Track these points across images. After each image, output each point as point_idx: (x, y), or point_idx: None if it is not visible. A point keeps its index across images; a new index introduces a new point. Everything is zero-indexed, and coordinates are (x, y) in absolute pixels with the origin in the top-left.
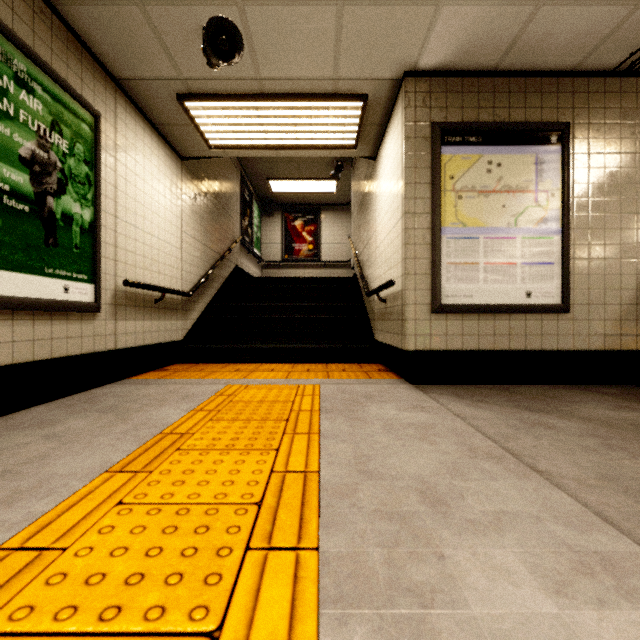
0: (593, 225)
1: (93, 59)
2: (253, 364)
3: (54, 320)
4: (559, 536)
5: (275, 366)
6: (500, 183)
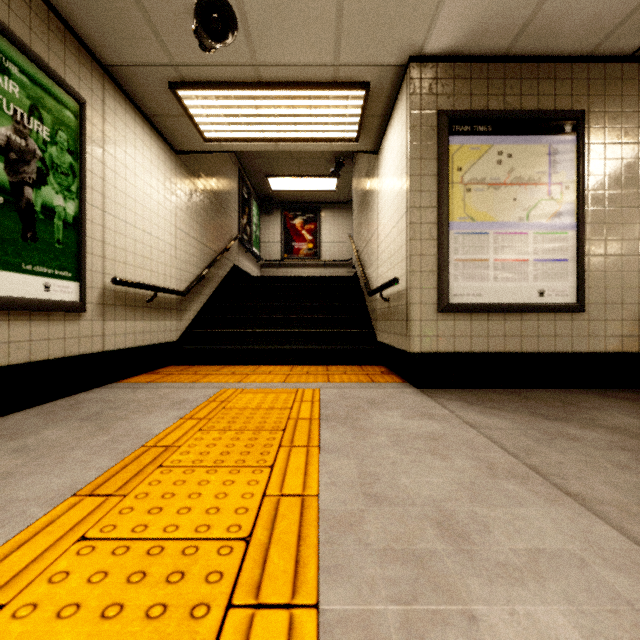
0: (610, 219)
1: (78, 42)
2: (250, 366)
3: (33, 320)
4: (613, 586)
5: (273, 368)
6: (511, 175)
